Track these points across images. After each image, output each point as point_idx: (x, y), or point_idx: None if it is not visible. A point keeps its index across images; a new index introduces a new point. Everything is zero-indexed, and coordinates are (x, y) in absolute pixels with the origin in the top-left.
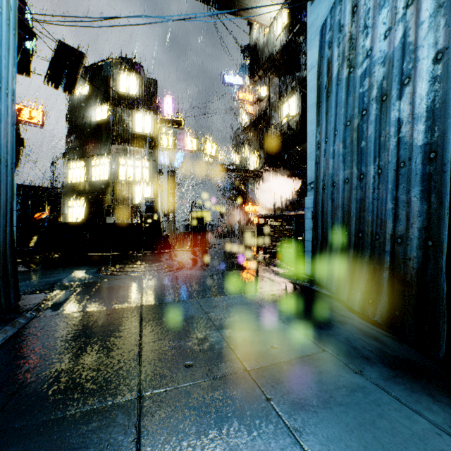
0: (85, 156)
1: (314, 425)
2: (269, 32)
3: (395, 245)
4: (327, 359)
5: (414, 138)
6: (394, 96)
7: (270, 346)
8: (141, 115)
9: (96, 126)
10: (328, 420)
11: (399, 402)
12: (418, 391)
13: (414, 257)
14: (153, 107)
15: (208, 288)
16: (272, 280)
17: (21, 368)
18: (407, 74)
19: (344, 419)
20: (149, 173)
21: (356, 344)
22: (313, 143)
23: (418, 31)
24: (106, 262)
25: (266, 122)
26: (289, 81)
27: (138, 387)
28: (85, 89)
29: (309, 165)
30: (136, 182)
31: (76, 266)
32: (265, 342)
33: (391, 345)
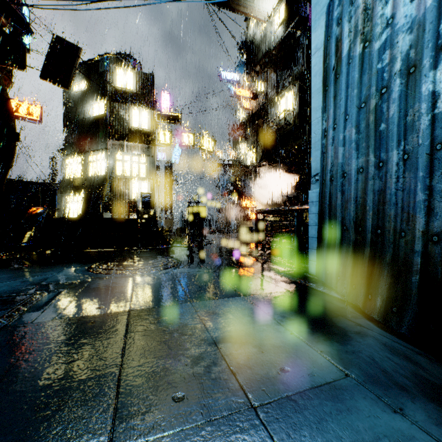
0: (82, 151)
1: None
2: (266, 27)
3: (429, 244)
4: (353, 388)
5: None
6: (427, 66)
7: (280, 368)
8: (138, 110)
9: (93, 121)
10: None
11: None
12: None
13: None
14: (150, 102)
15: (205, 289)
16: (273, 280)
17: None
18: None
19: None
20: (146, 168)
21: (385, 365)
22: (318, 131)
23: None
24: (99, 259)
25: (263, 118)
26: (286, 76)
27: (109, 435)
28: (82, 85)
29: (314, 156)
30: (133, 178)
31: (67, 263)
32: (273, 362)
33: (428, 368)
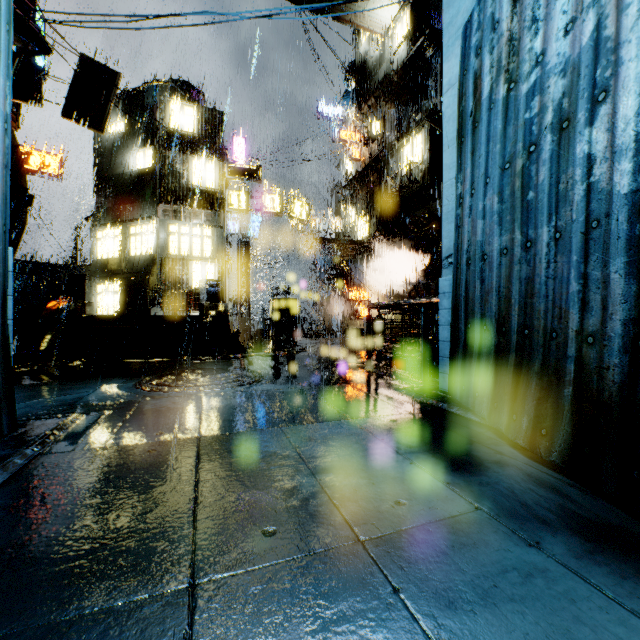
0: (121, 220)
1: (473, 637)
2: (384, 43)
3: (584, 347)
4: (483, 522)
5: (615, 183)
6: (582, 121)
7: (395, 501)
8: (200, 161)
9: (136, 178)
10: (493, 627)
11: (605, 596)
12: (632, 577)
13: (616, 365)
14: (218, 150)
15: (298, 411)
16: (391, 399)
17: (10, 536)
18: (603, 86)
19: (520, 626)
20: (212, 244)
21: (526, 498)
22: (451, 197)
23: (621, 19)
24: (150, 372)
25: (380, 173)
26: (412, 113)
27: (190, 569)
28: (121, 125)
29: (446, 231)
30: (193, 258)
31: (105, 377)
32: (386, 494)
33: (579, 500)
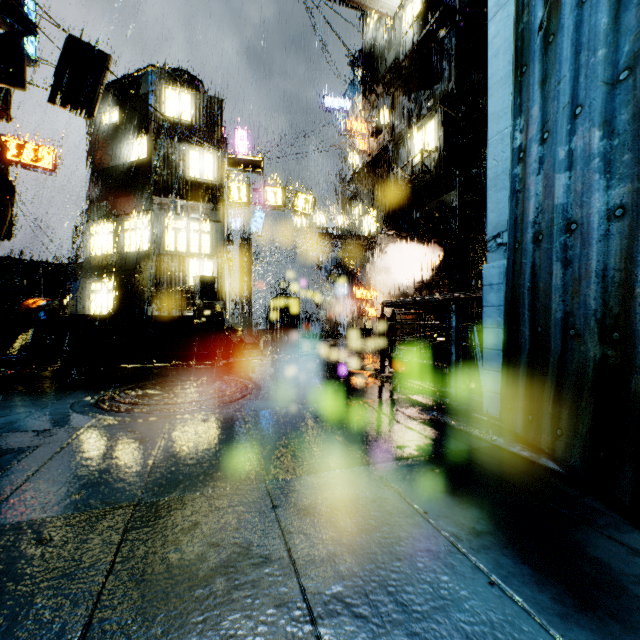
0: (115, 215)
1: None
2: (393, 26)
3: None
4: None
5: None
6: None
7: None
8: (198, 152)
9: (130, 169)
10: None
11: None
12: None
13: None
14: (217, 140)
15: (295, 448)
16: (420, 427)
17: None
18: None
19: None
20: (211, 240)
21: None
22: (501, 156)
23: None
24: (123, 382)
25: (388, 164)
26: (423, 99)
27: None
28: (115, 115)
29: (493, 202)
30: (191, 255)
31: (67, 389)
32: None
33: None
